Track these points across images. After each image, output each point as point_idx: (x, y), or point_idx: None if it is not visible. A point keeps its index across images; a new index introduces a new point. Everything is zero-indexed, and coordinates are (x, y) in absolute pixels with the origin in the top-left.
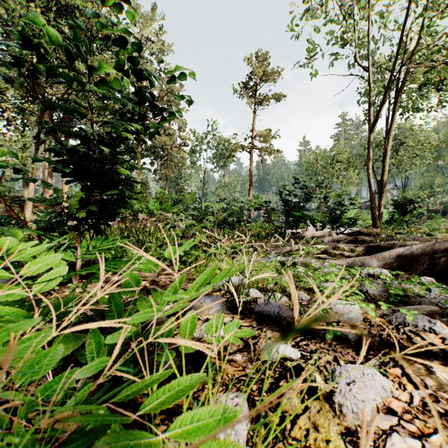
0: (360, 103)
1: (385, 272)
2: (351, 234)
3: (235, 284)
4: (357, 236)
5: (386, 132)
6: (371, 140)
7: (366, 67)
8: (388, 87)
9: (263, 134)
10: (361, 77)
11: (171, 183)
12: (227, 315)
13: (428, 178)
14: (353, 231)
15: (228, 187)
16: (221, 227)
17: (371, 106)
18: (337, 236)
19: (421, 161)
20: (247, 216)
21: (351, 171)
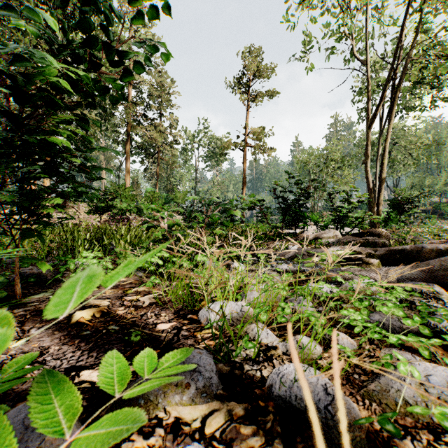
0: (354, 102)
1: (438, 289)
2: (357, 235)
3: (232, 316)
4: (366, 238)
5: (380, 131)
6: (369, 136)
7: (364, 61)
8: (388, 81)
9: (257, 131)
10: (359, 71)
11: (162, 182)
12: (219, 403)
13: (419, 179)
14: (352, 231)
15: (221, 187)
16: (212, 227)
17: (369, 101)
18: (344, 237)
19: (412, 161)
20: (241, 215)
21: (345, 170)
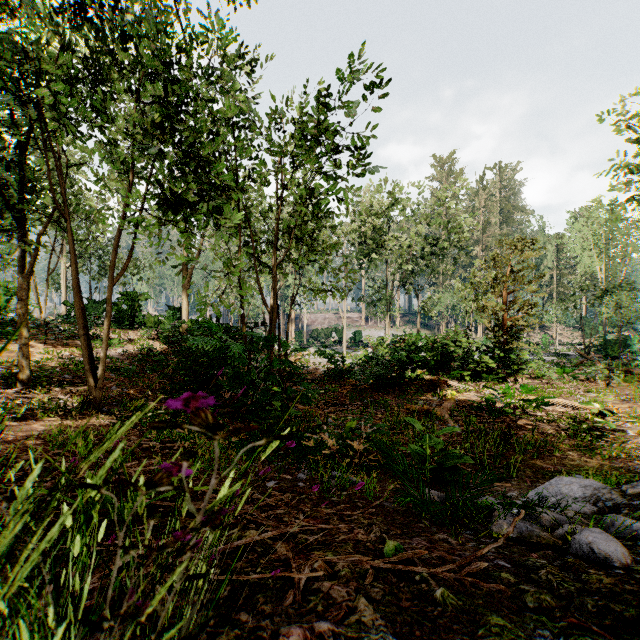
0: None
1: None
2: None
3: None
4: None
5: None
6: None
7: None
8: None
9: None
10: None
11: None
12: None
13: None
14: None
15: None
16: None
17: None
18: None
19: None
20: None
21: None
